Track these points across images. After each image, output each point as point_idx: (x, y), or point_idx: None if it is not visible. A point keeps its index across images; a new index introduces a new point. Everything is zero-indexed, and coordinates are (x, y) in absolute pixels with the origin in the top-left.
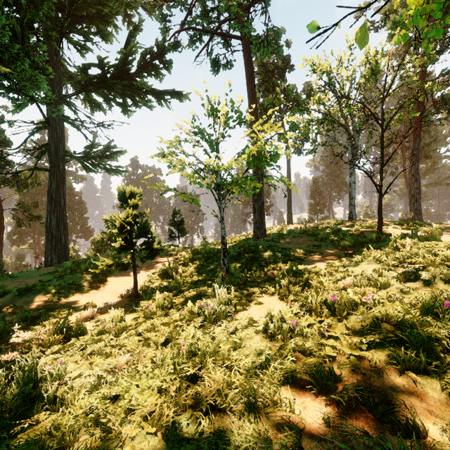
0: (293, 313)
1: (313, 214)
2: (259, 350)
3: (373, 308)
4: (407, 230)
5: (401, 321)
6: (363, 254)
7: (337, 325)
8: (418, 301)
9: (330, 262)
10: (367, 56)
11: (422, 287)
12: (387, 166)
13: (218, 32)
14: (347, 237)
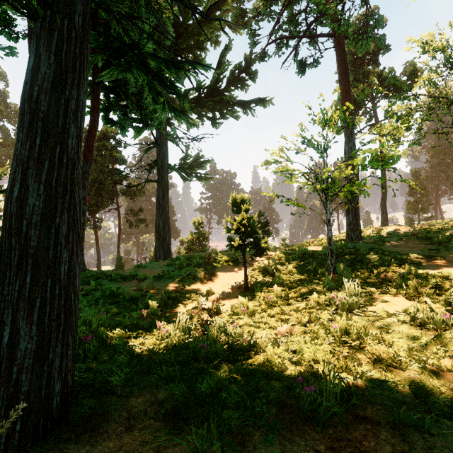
0: None
1: (413, 213)
2: (411, 335)
3: None
4: None
5: None
6: None
7: None
8: None
9: None
10: None
11: None
12: None
13: (308, 35)
14: None
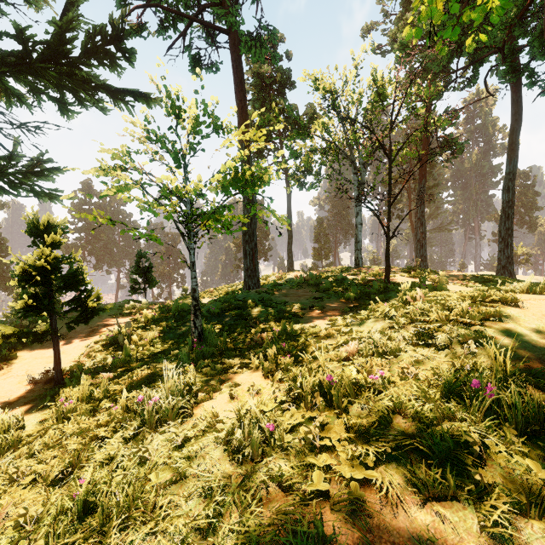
0: (276, 402)
1: (318, 259)
2: (214, 480)
3: (382, 390)
4: (414, 279)
5: (419, 412)
6: (369, 308)
7: (335, 421)
8: (436, 373)
9: (332, 319)
10: (374, 78)
11: (439, 354)
12: (393, 208)
13: (197, 19)
14: (353, 287)
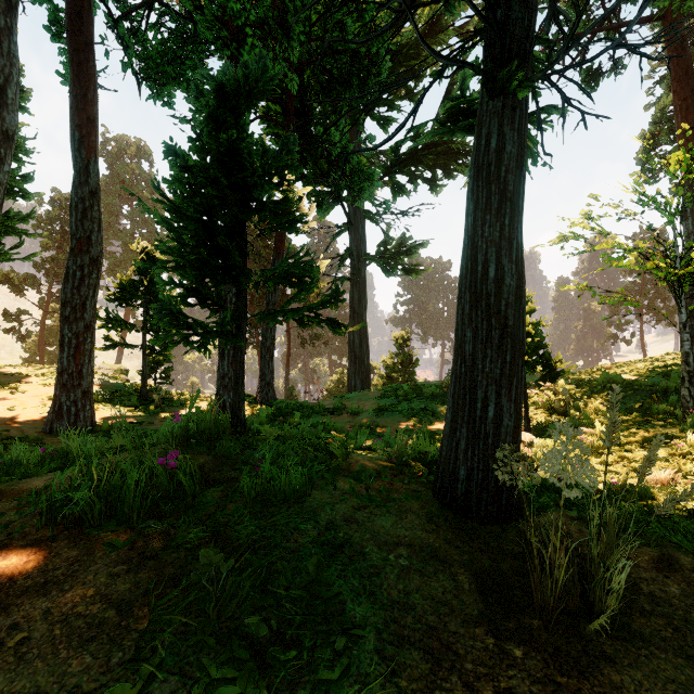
0: None
1: None
2: None
3: None
4: None
5: None
6: None
7: None
8: None
9: None
10: None
11: None
12: None
13: (614, 25)
14: None
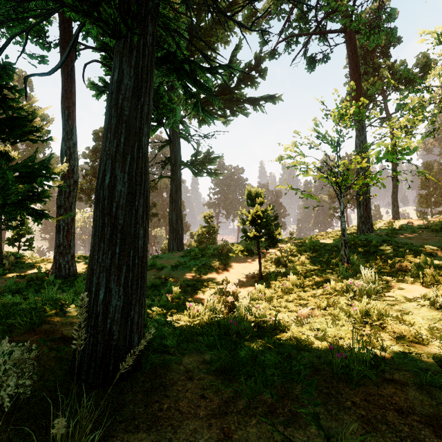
0: None
1: (425, 207)
2: (431, 316)
3: None
4: None
5: None
6: None
7: None
8: None
9: None
10: None
11: None
12: None
13: (319, 32)
14: None
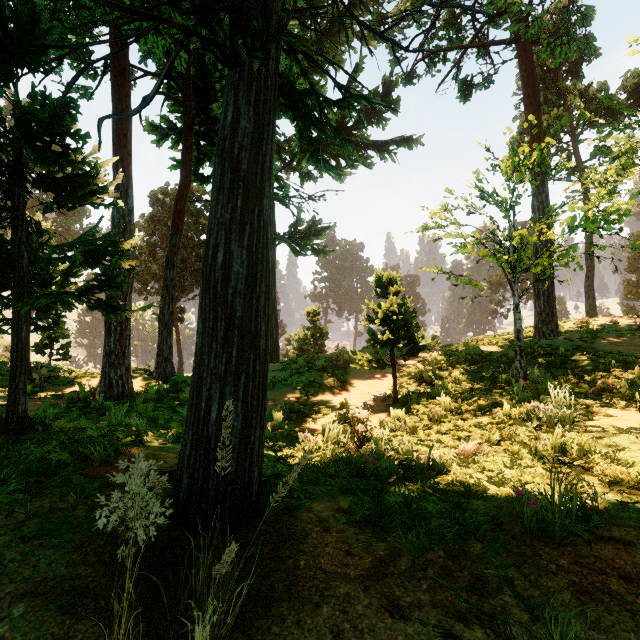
0: None
1: (635, 299)
2: None
3: None
4: None
5: None
6: None
7: None
8: None
9: None
10: None
11: None
12: None
13: (479, 44)
14: None
